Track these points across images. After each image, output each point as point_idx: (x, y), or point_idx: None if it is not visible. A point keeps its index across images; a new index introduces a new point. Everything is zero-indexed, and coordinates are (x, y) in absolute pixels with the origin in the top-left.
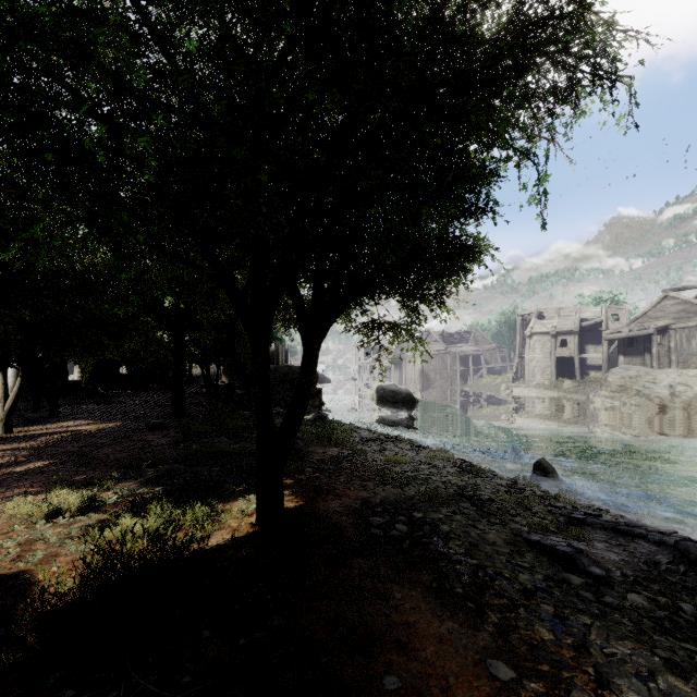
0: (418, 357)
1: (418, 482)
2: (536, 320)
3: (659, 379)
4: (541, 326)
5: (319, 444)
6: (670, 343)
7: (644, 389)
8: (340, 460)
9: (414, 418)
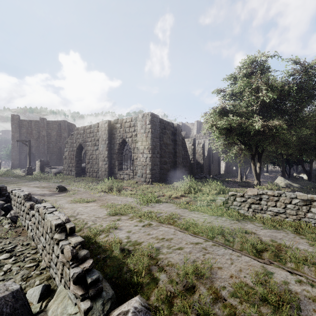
0: None
1: None
2: None
3: None
4: None
5: None
6: None
7: None
8: None
9: None
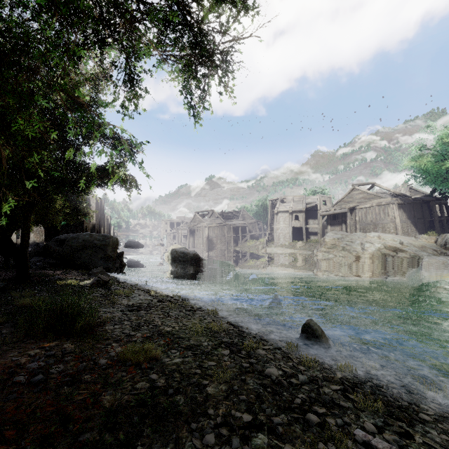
0: (205, 228)
1: (138, 444)
2: (280, 203)
3: (354, 239)
4: (283, 207)
5: (30, 337)
6: (356, 217)
7: (346, 246)
8: (17, 384)
9: (198, 273)
